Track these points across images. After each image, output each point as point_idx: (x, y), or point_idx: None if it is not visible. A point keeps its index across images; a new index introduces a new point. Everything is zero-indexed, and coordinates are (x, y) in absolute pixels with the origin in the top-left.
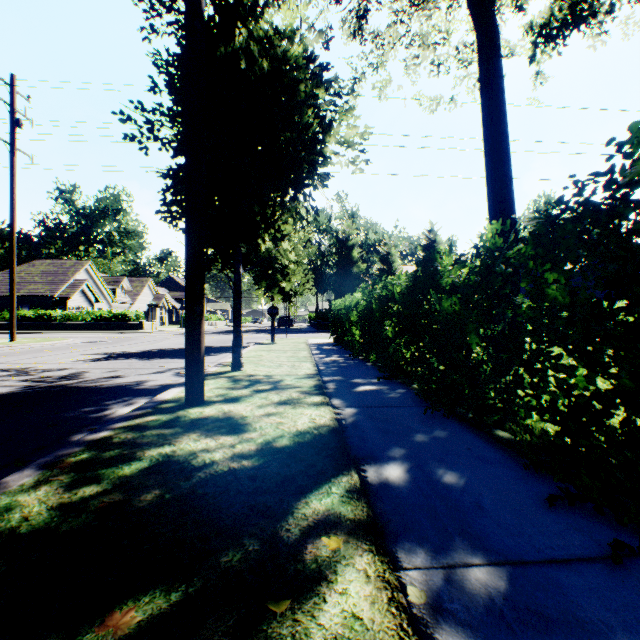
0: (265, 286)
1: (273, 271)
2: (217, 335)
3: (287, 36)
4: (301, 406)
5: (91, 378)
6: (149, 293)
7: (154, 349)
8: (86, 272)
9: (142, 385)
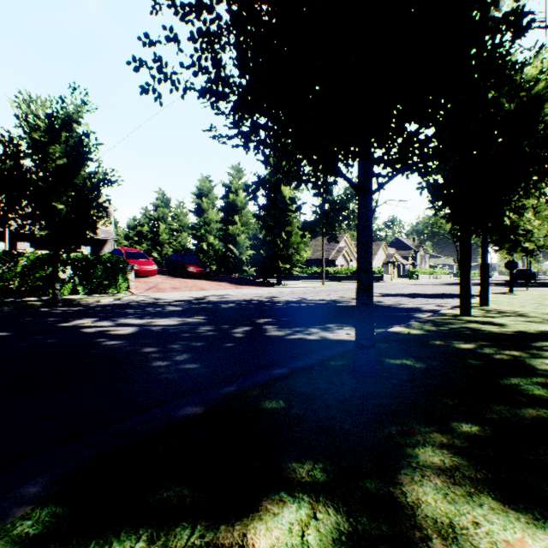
0: (506, 247)
1: (514, 235)
2: (447, 286)
3: (529, 63)
4: (542, 324)
5: (388, 303)
6: (382, 253)
7: (406, 293)
8: (344, 241)
9: (420, 308)
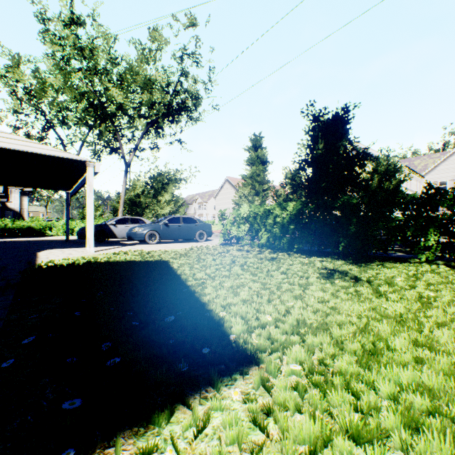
0: None
1: None
2: None
3: None
4: None
5: None
6: None
7: None
8: None
9: None
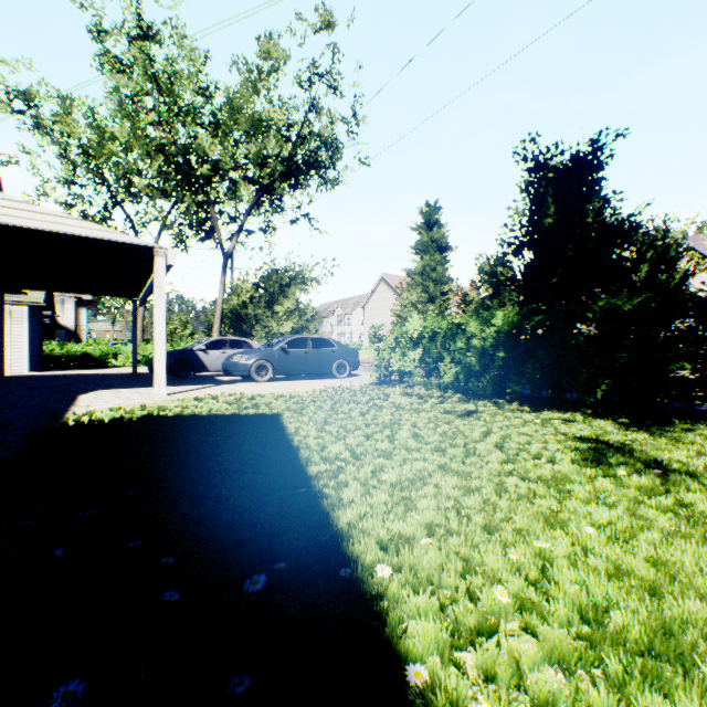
0: None
1: None
2: None
3: None
4: None
5: None
6: None
7: None
8: None
9: None
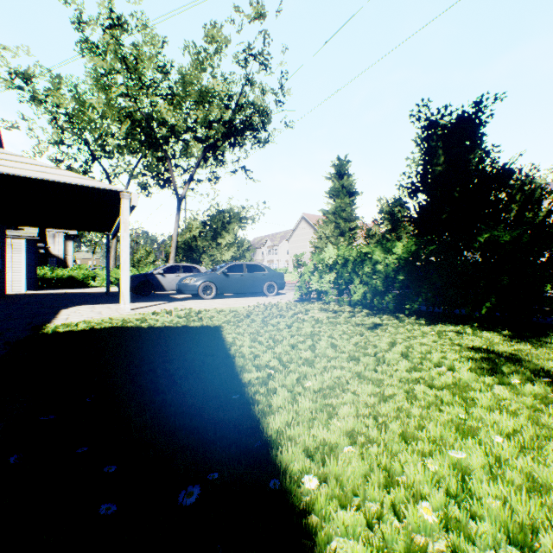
0: None
1: None
2: None
3: None
4: None
5: None
6: None
7: None
8: None
9: None
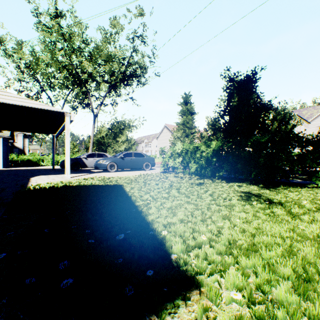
0: None
1: None
2: None
3: None
4: None
5: None
6: None
7: None
8: None
9: None
